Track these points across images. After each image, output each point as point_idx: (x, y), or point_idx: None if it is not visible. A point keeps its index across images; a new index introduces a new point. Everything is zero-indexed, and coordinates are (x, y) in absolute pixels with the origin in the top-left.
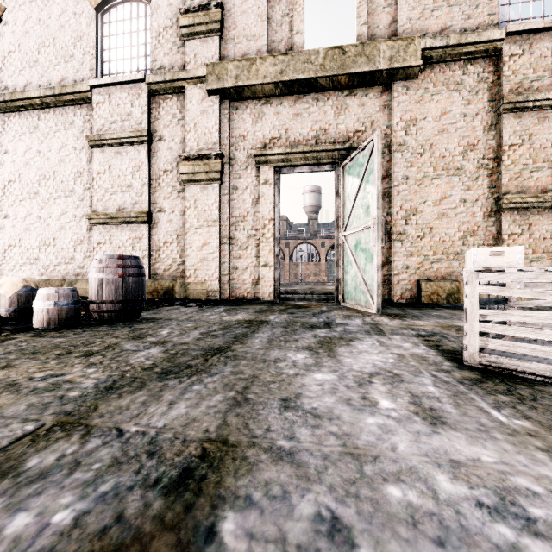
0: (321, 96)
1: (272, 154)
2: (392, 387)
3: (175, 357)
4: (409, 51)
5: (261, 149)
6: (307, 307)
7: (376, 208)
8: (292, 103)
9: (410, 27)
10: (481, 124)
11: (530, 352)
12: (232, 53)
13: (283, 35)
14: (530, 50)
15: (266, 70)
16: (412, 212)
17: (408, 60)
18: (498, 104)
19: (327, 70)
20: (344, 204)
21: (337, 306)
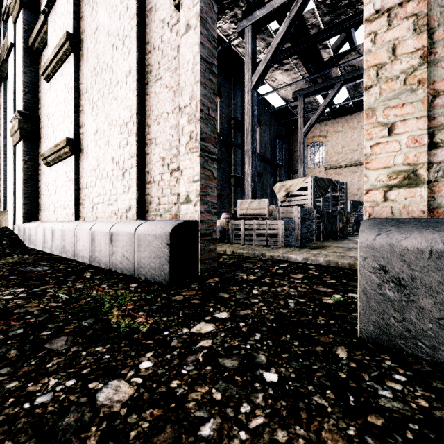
0: None
1: None
2: None
3: None
4: None
5: None
6: None
7: None
8: None
9: None
10: None
11: None
12: None
13: None
14: None
15: None
16: None
17: None
18: None
19: None
20: None
21: None
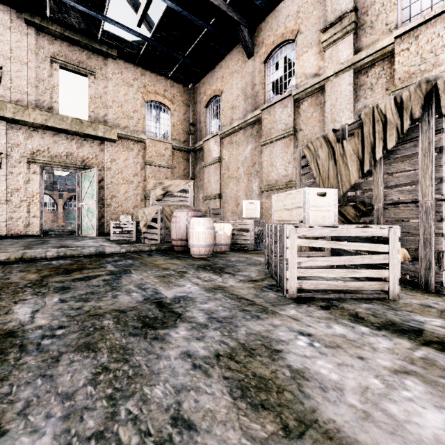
0: (69, 136)
1: (40, 160)
2: (93, 242)
3: (31, 244)
4: (112, 132)
5: (31, 154)
6: (63, 236)
7: (96, 197)
8: (52, 135)
9: (113, 121)
10: (140, 167)
11: (120, 236)
12: (9, 96)
13: (46, 99)
14: (154, 146)
15: (36, 116)
16: (114, 196)
17: (111, 136)
18: (145, 161)
19: (73, 127)
20: (82, 190)
21: (79, 236)
